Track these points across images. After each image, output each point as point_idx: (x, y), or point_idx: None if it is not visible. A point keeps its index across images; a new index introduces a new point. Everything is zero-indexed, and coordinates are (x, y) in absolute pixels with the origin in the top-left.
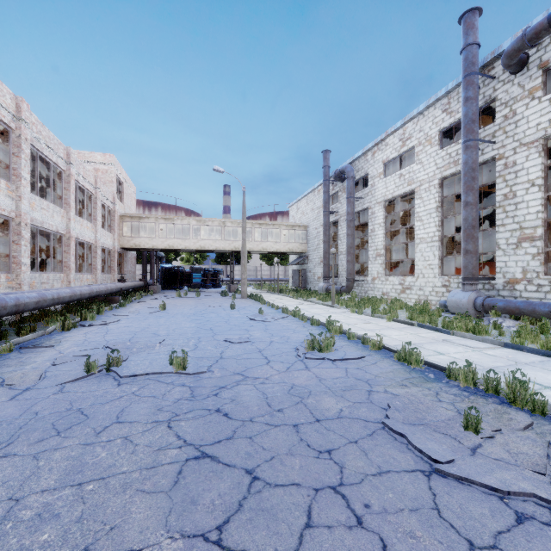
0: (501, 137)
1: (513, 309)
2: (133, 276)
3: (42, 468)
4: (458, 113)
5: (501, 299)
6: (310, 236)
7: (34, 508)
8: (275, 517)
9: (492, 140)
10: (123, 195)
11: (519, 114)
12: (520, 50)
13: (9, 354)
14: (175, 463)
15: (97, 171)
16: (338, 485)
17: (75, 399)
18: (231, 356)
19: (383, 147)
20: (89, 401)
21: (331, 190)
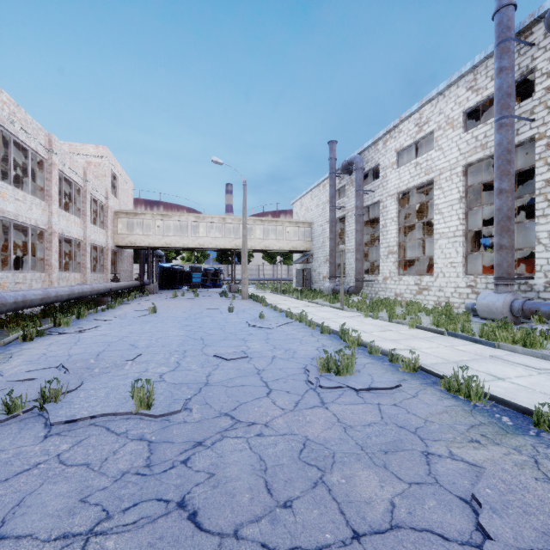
0: (542, 113)
1: None
2: (130, 276)
3: None
4: (486, 89)
5: (546, 302)
6: (315, 233)
7: None
8: None
9: (529, 118)
10: (118, 191)
11: None
12: None
13: None
14: None
15: (90, 164)
16: None
17: None
18: (219, 382)
19: (396, 134)
20: None
21: (337, 184)
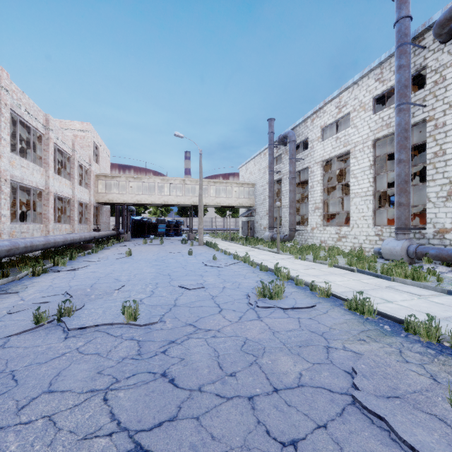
0: (431, 101)
1: (445, 256)
2: (108, 226)
3: None
4: (390, 81)
5: (433, 247)
6: (257, 192)
7: None
8: None
9: (422, 104)
10: (99, 158)
11: (449, 79)
12: (451, 19)
13: None
14: None
15: (76, 137)
16: None
17: (13, 357)
18: (184, 304)
19: (321, 114)
20: (26, 360)
21: (275, 153)
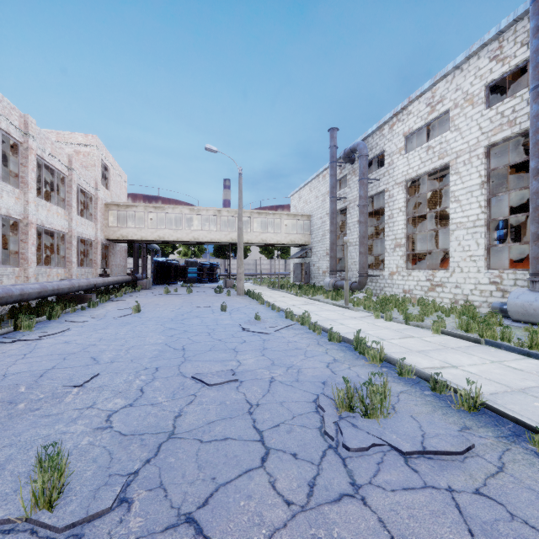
0: None
1: None
2: (124, 270)
3: None
4: (515, 57)
5: None
6: (314, 226)
7: None
8: None
9: None
10: (110, 182)
11: None
12: None
13: None
14: None
15: (78, 154)
16: None
17: None
18: (191, 431)
19: (404, 117)
20: None
21: (338, 174)
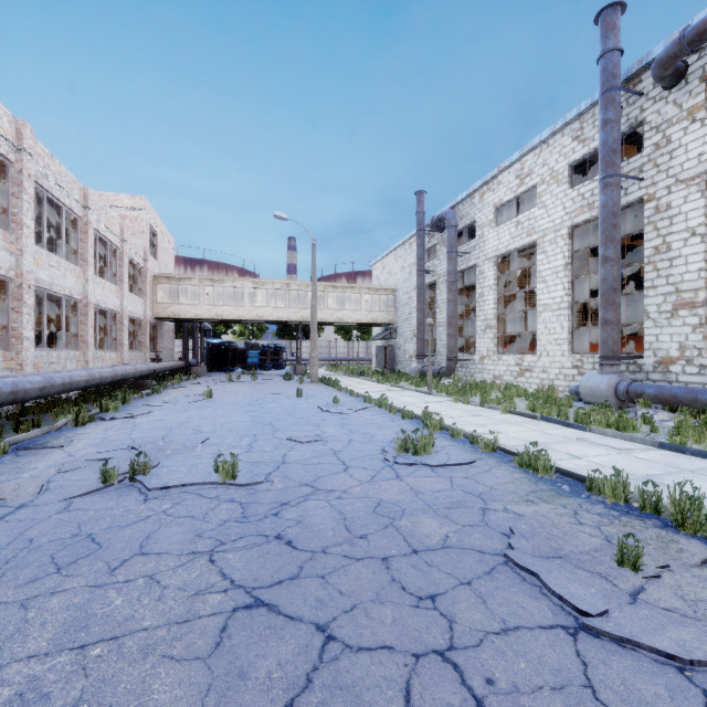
0: (651, 172)
1: (668, 397)
2: (171, 355)
3: (31, 622)
4: (594, 141)
5: (651, 384)
6: (399, 302)
7: (15, 684)
8: (358, 700)
9: (638, 176)
10: (158, 250)
11: (675, 141)
12: (677, 57)
13: (3, 457)
14: (217, 615)
15: (124, 219)
16: (448, 650)
17: (85, 520)
18: (296, 461)
19: (495, 187)
20: (103, 523)
21: (426, 243)
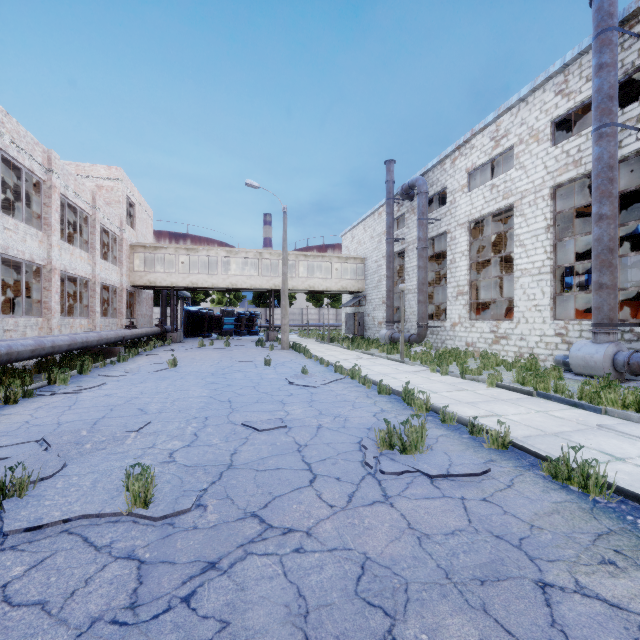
0: None
1: None
2: (150, 321)
3: None
4: (580, 93)
5: None
6: (368, 271)
7: None
8: None
9: (636, 126)
10: (135, 220)
11: None
12: None
13: None
14: None
15: (100, 189)
16: None
17: None
18: (247, 463)
19: (467, 151)
20: None
21: (395, 212)
